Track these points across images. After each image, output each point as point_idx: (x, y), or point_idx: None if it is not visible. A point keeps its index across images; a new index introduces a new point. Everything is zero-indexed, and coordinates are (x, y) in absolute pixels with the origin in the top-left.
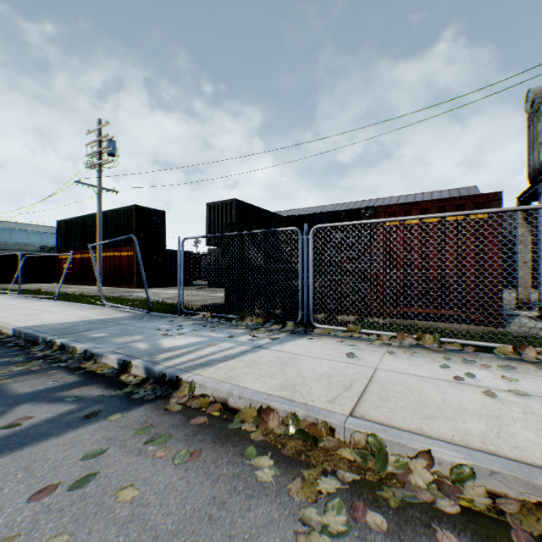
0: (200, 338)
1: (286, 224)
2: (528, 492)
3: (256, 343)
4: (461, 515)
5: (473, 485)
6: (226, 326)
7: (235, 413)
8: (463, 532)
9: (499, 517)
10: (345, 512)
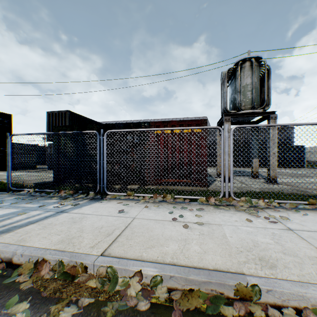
0: (15, 209)
1: (97, 129)
2: (187, 284)
3: (61, 209)
4: (149, 310)
5: (162, 287)
6: (45, 198)
7: (17, 268)
8: None
9: (170, 304)
10: None
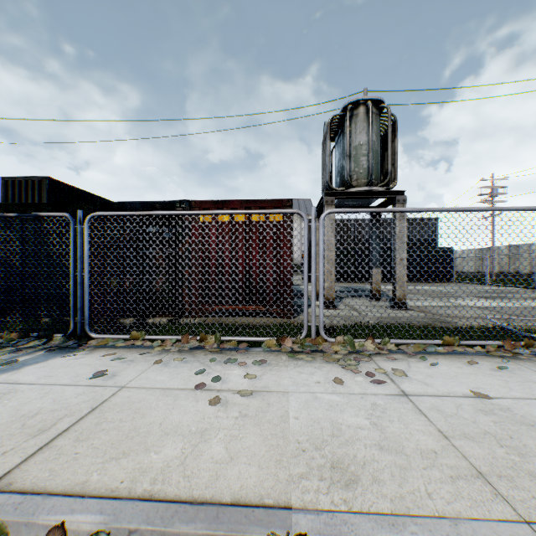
0: None
1: (90, 212)
2: None
3: None
4: None
5: None
6: None
7: None
8: None
9: None
10: None
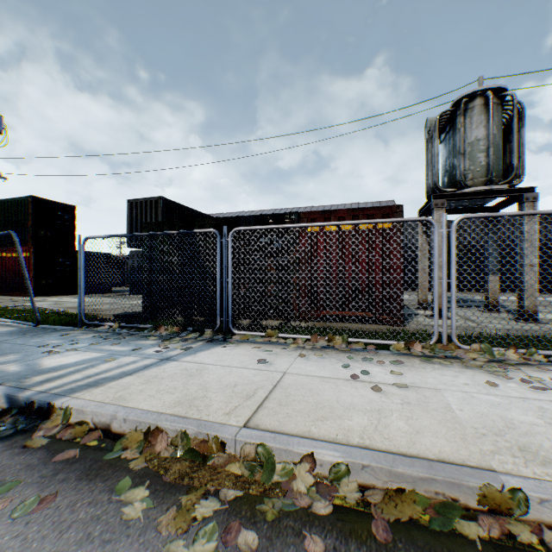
0: (98, 353)
1: (211, 226)
2: (391, 480)
3: (165, 355)
4: (333, 515)
5: (348, 482)
6: (136, 337)
7: (118, 440)
8: (331, 533)
9: (365, 510)
10: (216, 538)
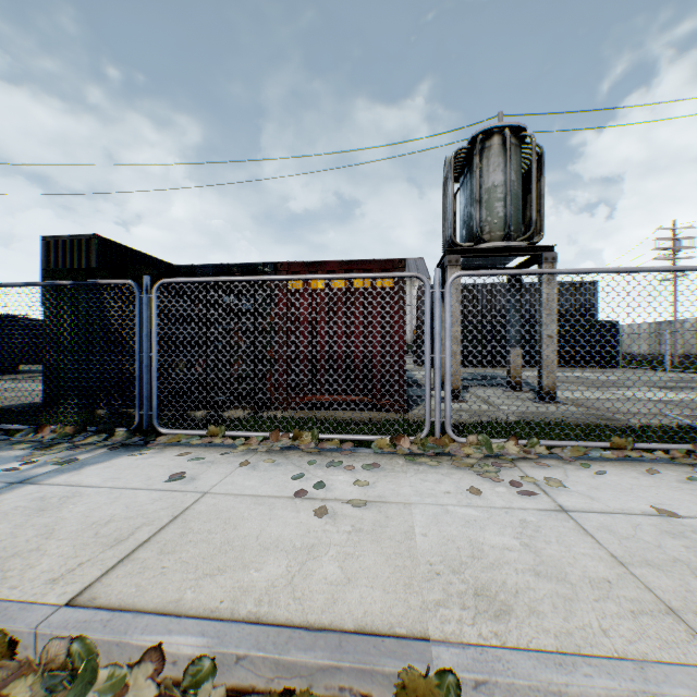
0: None
1: (152, 278)
2: (279, 676)
3: (26, 474)
4: None
5: (212, 687)
6: None
7: None
8: None
9: None
10: None
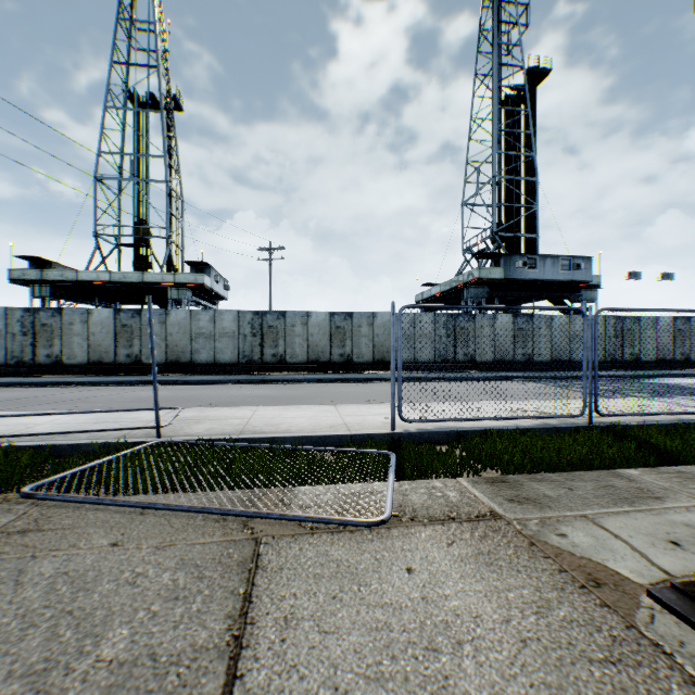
0: None
1: None
2: None
3: None
4: None
5: None
6: None
7: None
8: None
9: None
10: None
